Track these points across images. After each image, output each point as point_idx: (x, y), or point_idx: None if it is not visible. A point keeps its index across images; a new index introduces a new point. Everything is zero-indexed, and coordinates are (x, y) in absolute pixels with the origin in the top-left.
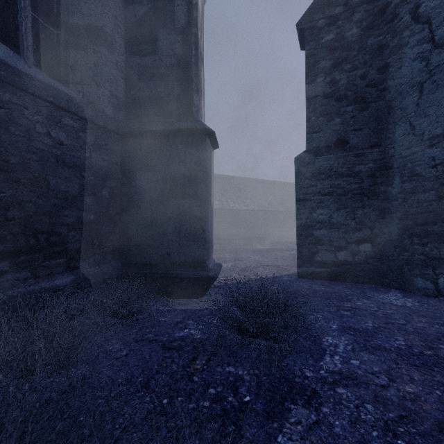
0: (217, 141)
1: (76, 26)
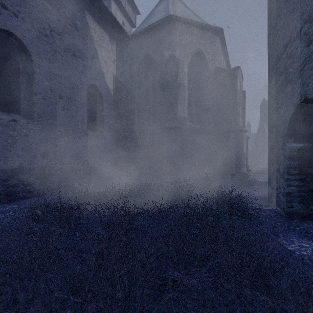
0: (245, 131)
1: (203, 109)
